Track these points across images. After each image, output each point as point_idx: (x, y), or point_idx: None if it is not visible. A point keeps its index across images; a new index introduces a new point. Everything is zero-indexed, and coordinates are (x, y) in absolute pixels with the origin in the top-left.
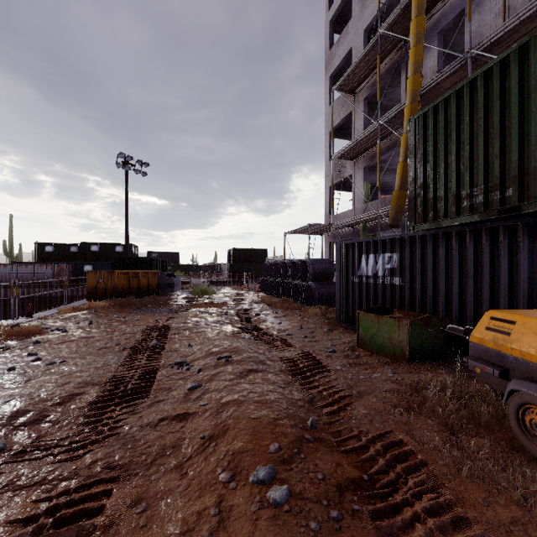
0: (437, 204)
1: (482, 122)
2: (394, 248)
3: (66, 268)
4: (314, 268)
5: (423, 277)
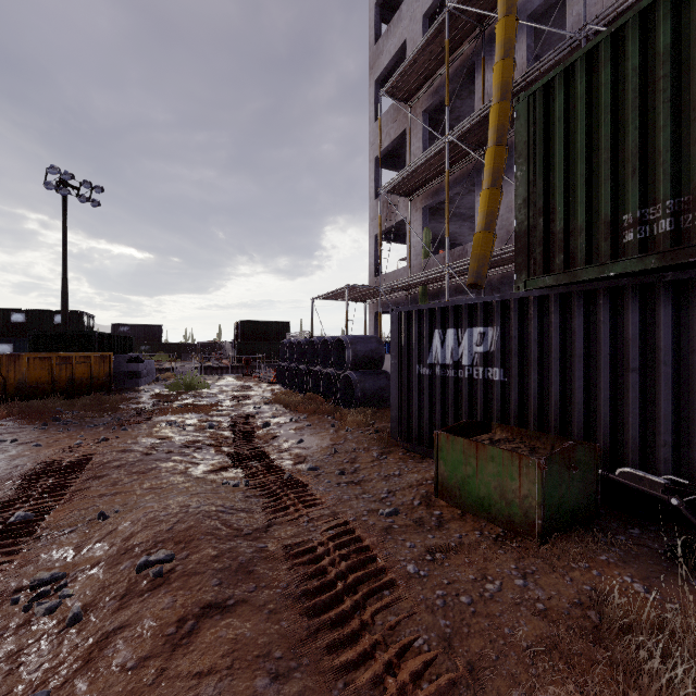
0: (571, 241)
1: (667, 84)
2: (490, 319)
3: None
4: (354, 350)
5: (542, 368)
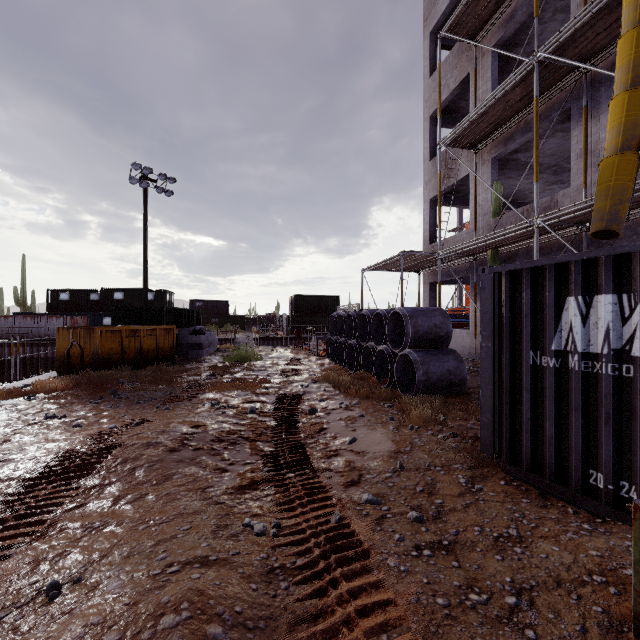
0: None
1: None
2: None
3: (81, 321)
4: (415, 325)
5: None
